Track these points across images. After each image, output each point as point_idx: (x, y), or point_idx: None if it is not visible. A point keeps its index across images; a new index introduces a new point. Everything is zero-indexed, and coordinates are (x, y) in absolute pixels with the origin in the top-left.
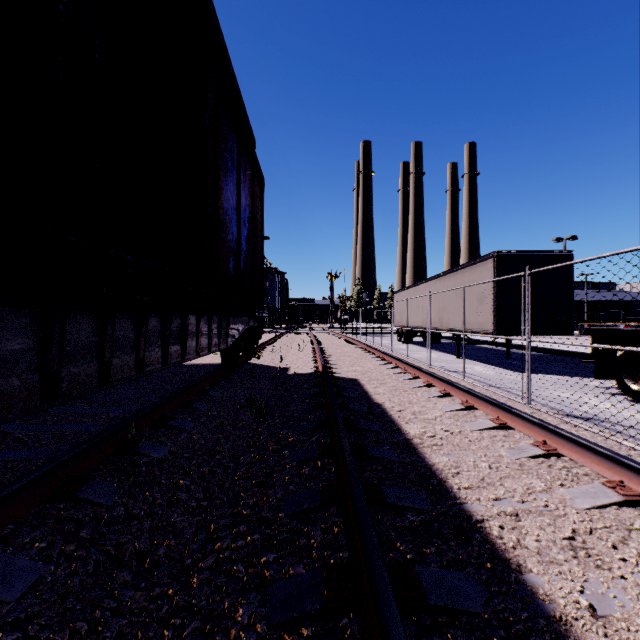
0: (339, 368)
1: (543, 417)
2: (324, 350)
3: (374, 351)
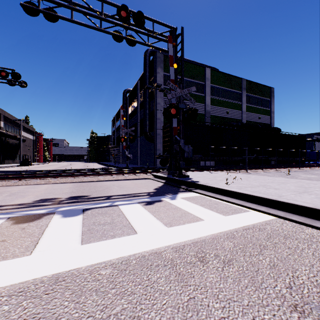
0: None
1: None
2: None
3: None
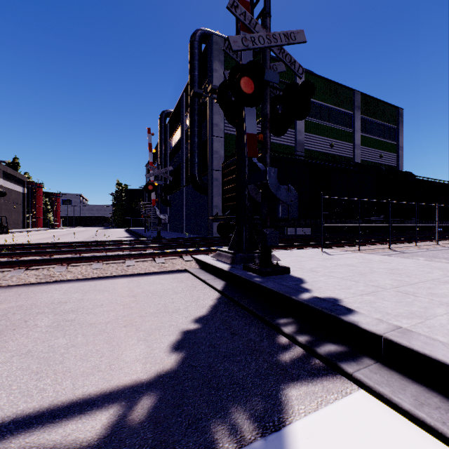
0: None
1: None
2: None
3: None
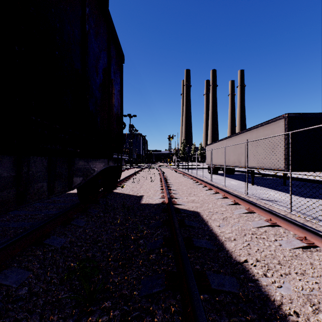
0: (180, 198)
1: None
2: (167, 180)
3: (201, 182)
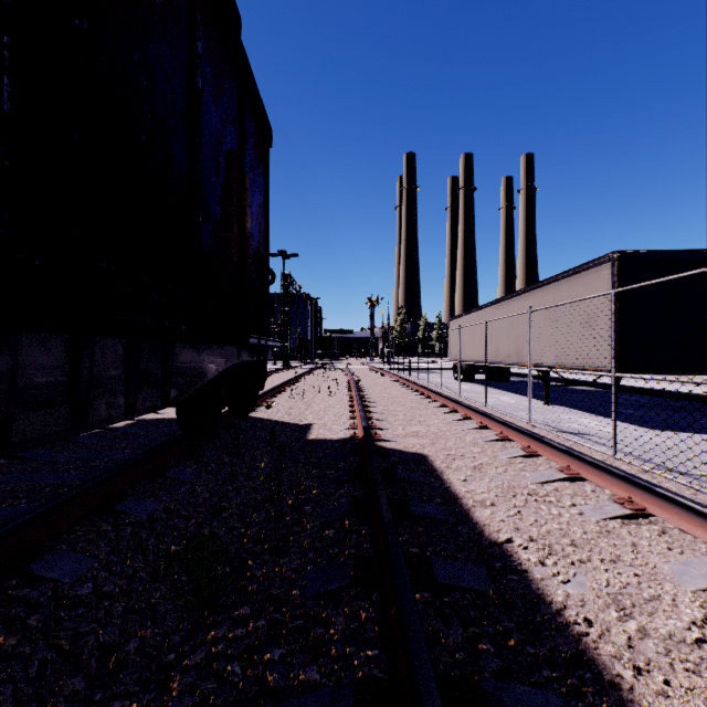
0: (390, 428)
1: None
2: (364, 394)
3: (436, 396)
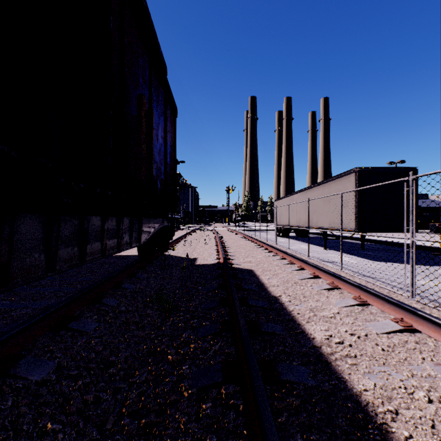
0: (237, 259)
1: (436, 314)
2: (224, 243)
3: (263, 244)
